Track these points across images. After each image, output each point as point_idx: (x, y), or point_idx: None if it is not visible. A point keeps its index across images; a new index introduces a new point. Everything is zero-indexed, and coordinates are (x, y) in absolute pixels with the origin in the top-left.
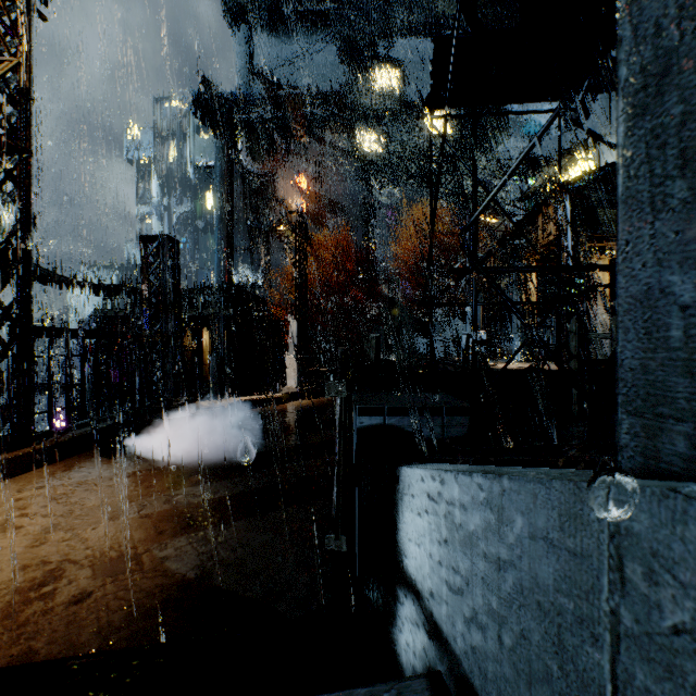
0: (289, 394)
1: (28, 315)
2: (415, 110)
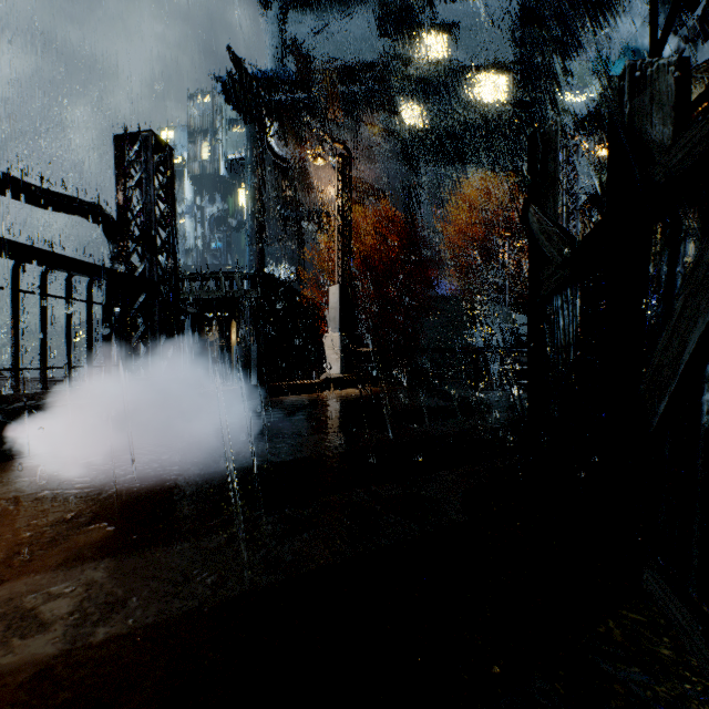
0: (330, 379)
1: None
2: (465, 77)
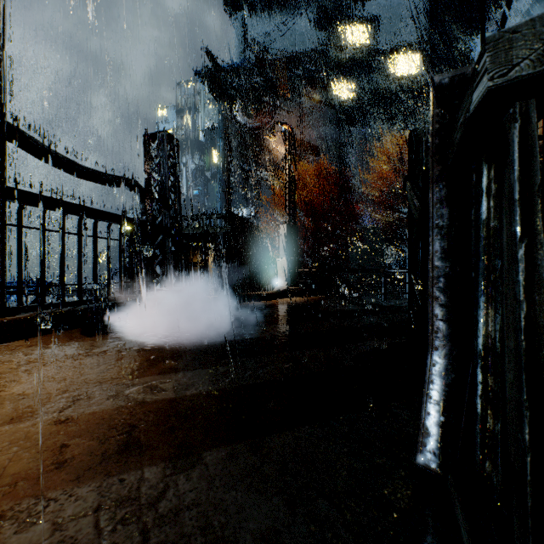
0: (280, 291)
1: (0, 170)
2: (385, 57)
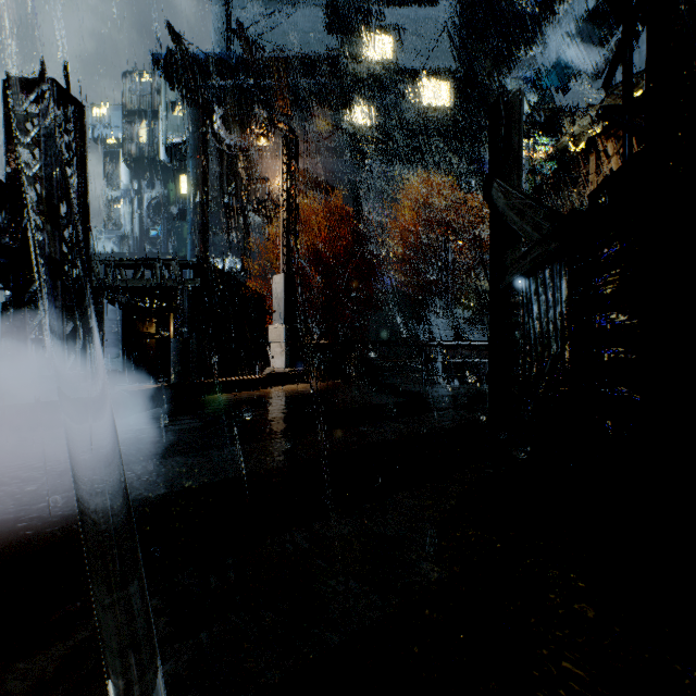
0: (274, 374)
1: None
2: (410, 80)
